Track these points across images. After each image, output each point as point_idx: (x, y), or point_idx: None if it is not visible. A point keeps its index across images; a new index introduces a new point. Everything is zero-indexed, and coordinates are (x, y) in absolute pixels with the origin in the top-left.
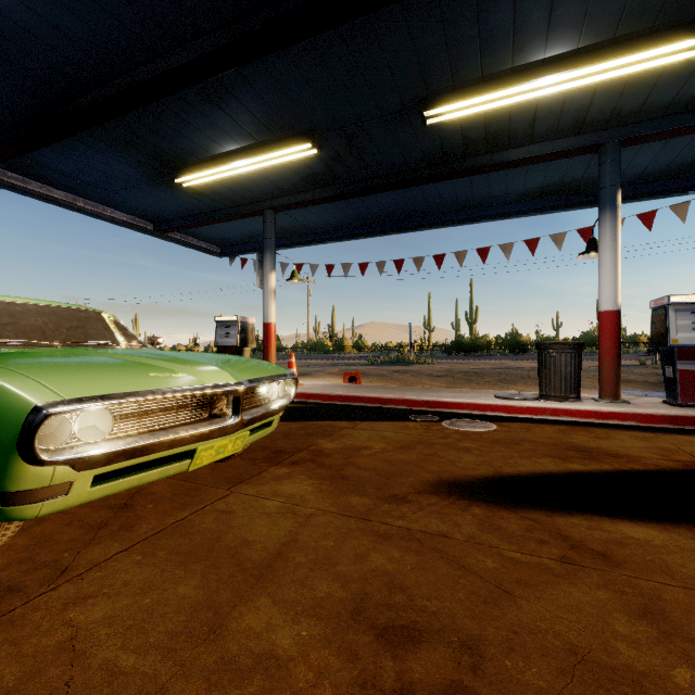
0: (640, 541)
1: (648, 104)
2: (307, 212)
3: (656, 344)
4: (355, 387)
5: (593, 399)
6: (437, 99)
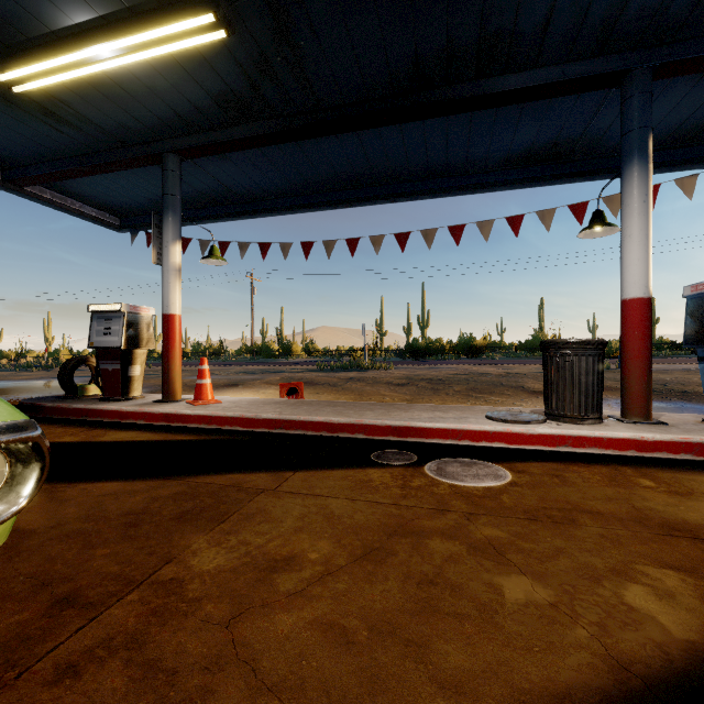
0: None
1: (703, 6)
2: (231, 166)
3: (697, 344)
4: (294, 404)
5: (615, 418)
6: None
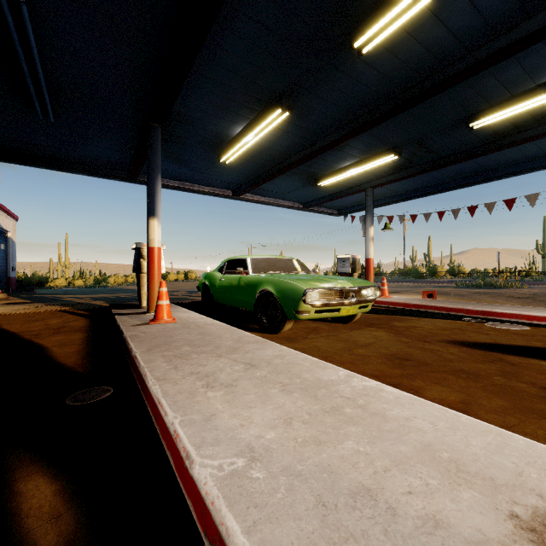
0: (544, 365)
1: None
2: (395, 183)
3: None
4: (429, 300)
5: None
6: (478, 115)
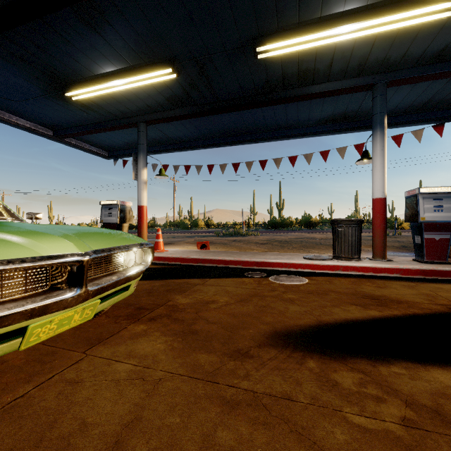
0: None
1: (406, 56)
2: (171, 126)
3: (409, 221)
4: (205, 252)
5: (368, 258)
6: (265, 38)
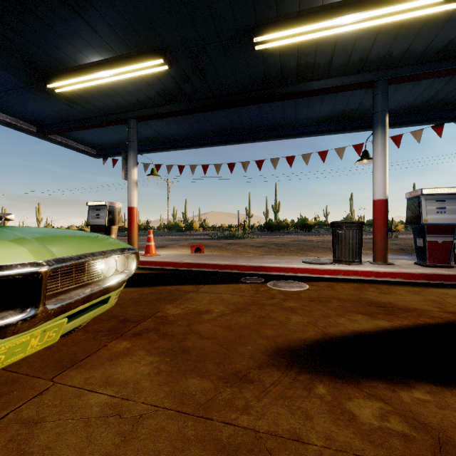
0: None
1: (409, 52)
2: (163, 124)
3: (411, 223)
4: (199, 256)
5: (369, 262)
6: (263, 28)
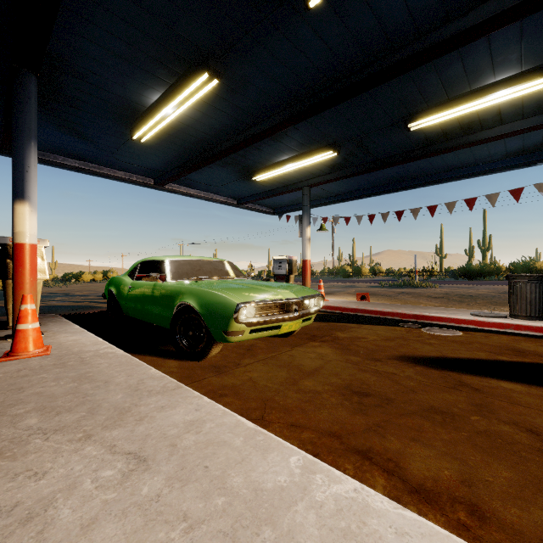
0: (506, 388)
1: None
2: (331, 184)
3: None
4: (364, 303)
5: None
6: (416, 116)
